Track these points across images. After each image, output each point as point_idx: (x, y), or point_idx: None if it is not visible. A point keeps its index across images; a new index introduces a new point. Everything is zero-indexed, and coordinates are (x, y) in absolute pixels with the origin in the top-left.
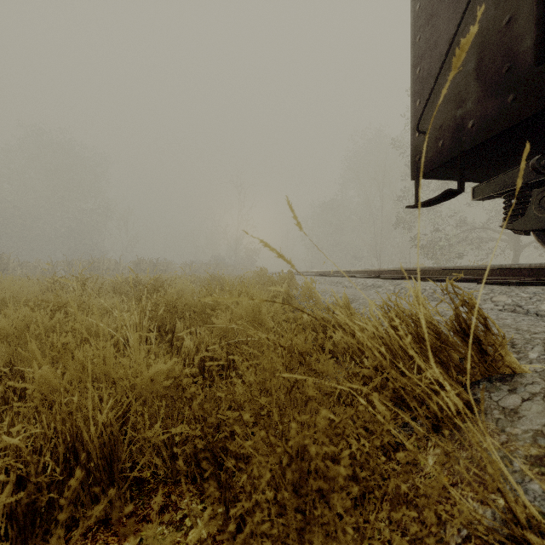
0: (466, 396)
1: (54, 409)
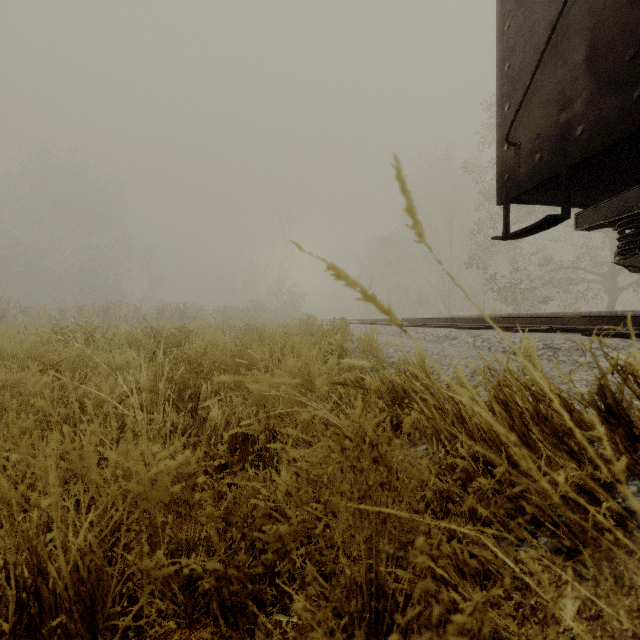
0: (615, 505)
1: (3, 529)
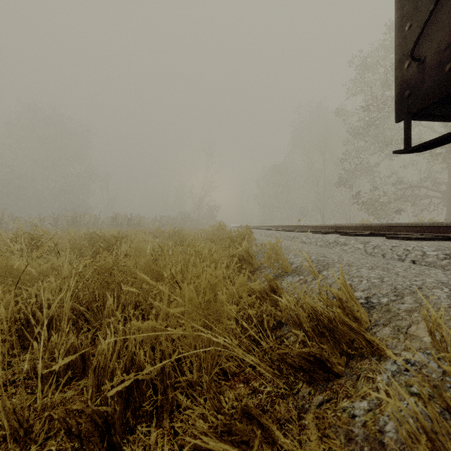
0: None
1: None
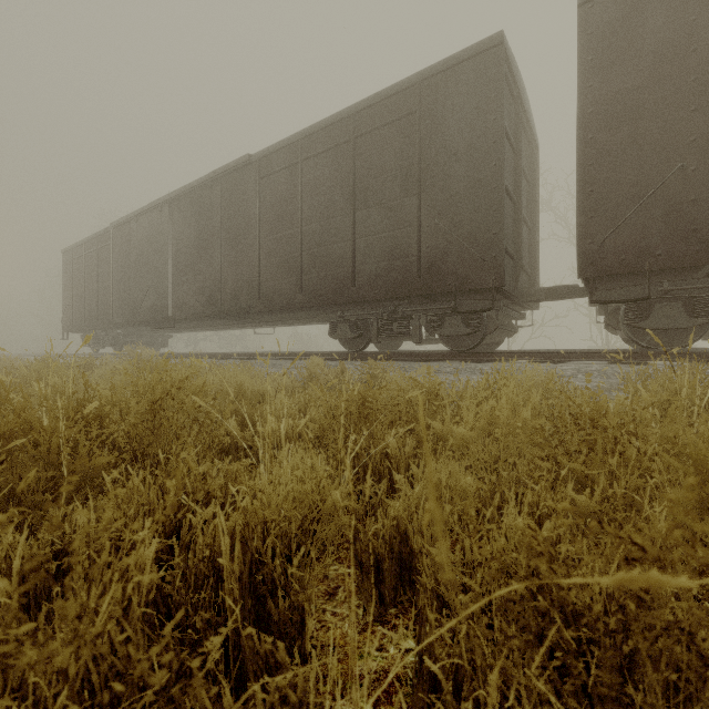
0: None
1: None
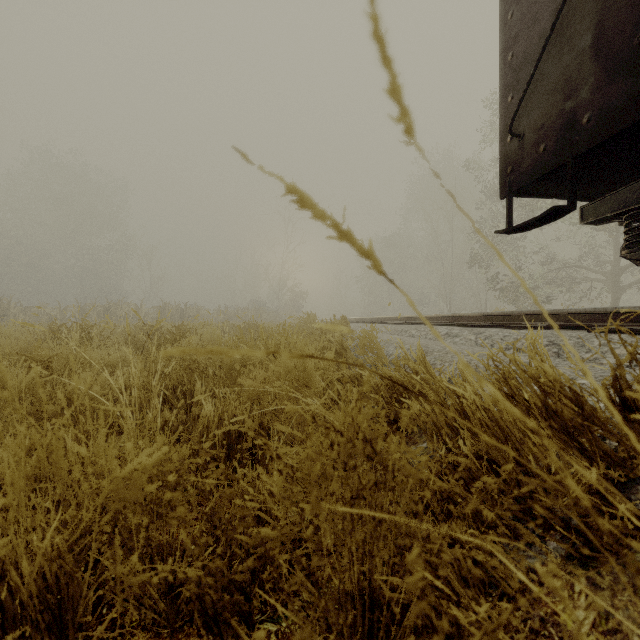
0: (632, 507)
1: None
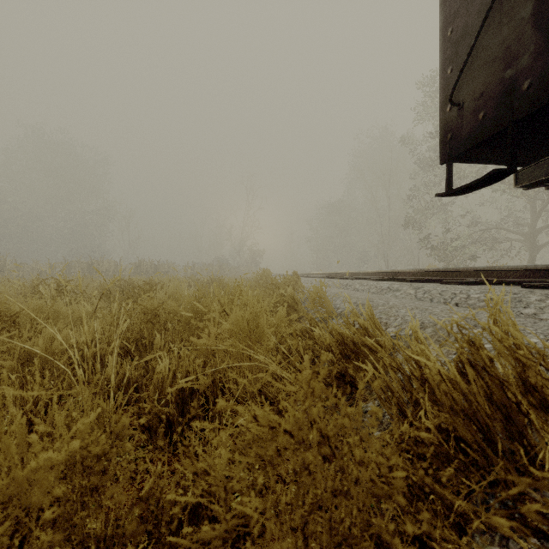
0: None
1: None
